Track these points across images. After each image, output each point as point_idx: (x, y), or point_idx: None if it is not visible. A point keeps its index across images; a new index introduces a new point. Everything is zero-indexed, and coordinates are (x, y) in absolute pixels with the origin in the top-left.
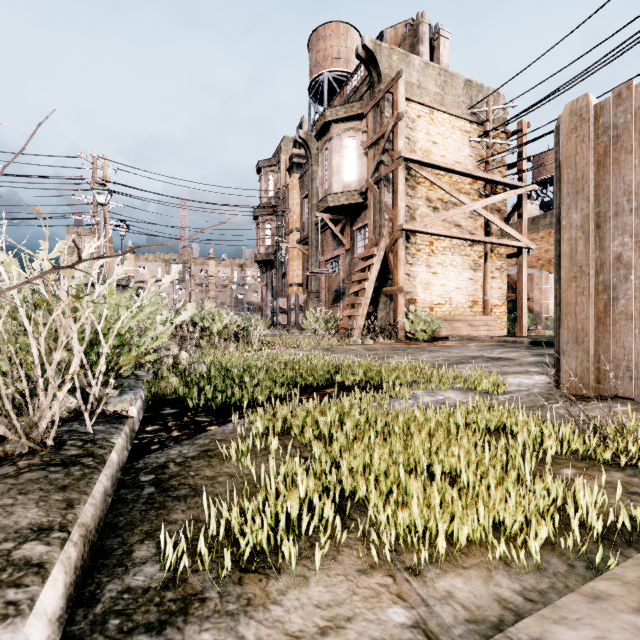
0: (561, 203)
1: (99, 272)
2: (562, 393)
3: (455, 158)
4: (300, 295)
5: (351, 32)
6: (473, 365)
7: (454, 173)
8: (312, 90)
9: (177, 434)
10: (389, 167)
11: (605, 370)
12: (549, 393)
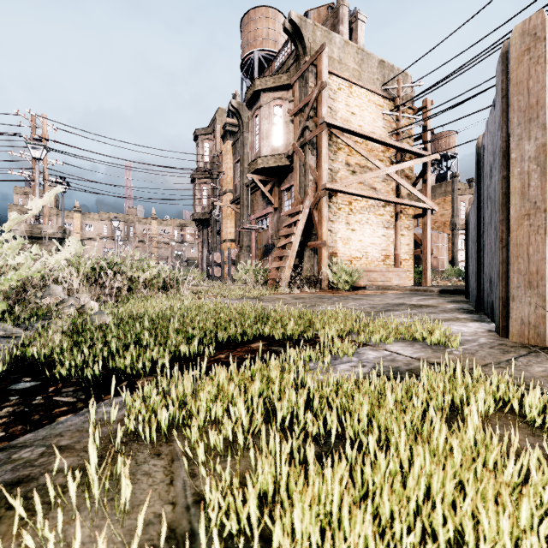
0: (510, 134)
1: (33, 224)
2: (514, 343)
3: (370, 128)
4: (233, 250)
5: (279, 17)
6: (401, 312)
7: (370, 140)
8: (244, 67)
9: None
10: (313, 132)
11: None
12: (500, 343)
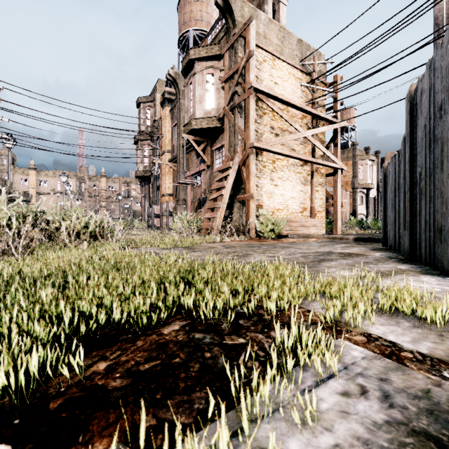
0: None
1: None
2: None
3: (291, 97)
4: (170, 203)
5: (211, 2)
6: (337, 263)
7: (291, 107)
8: (181, 44)
9: None
10: (242, 96)
11: None
12: None
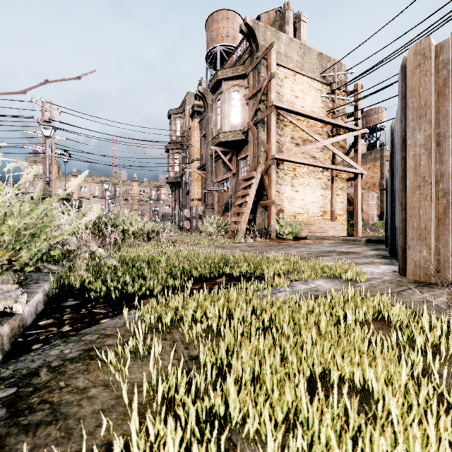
0: (407, 126)
1: (45, 188)
2: (408, 280)
3: (311, 108)
4: (199, 207)
5: (236, 18)
6: (330, 257)
7: (311, 119)
8: (208, 59)
9: (67, 329)
10: (264, 113)
11: (444, 261)
12: (398, 280)
